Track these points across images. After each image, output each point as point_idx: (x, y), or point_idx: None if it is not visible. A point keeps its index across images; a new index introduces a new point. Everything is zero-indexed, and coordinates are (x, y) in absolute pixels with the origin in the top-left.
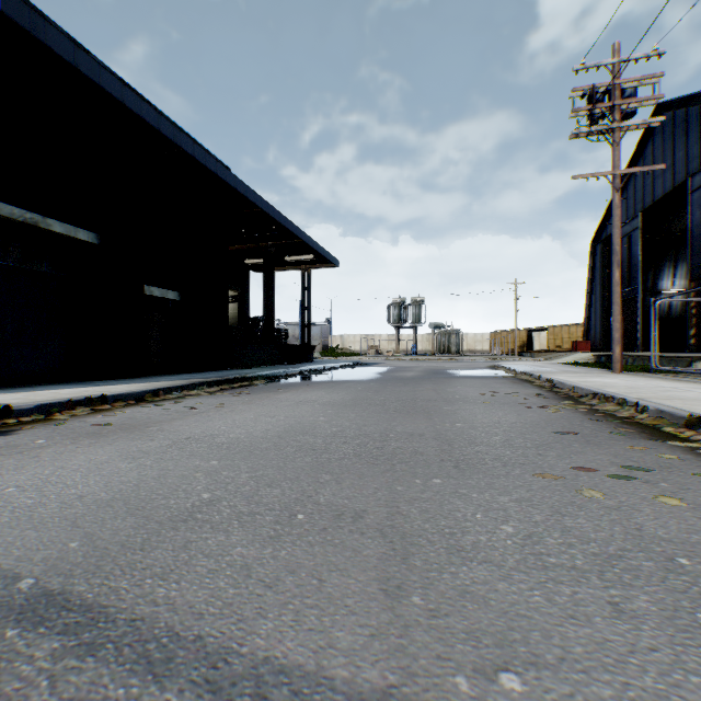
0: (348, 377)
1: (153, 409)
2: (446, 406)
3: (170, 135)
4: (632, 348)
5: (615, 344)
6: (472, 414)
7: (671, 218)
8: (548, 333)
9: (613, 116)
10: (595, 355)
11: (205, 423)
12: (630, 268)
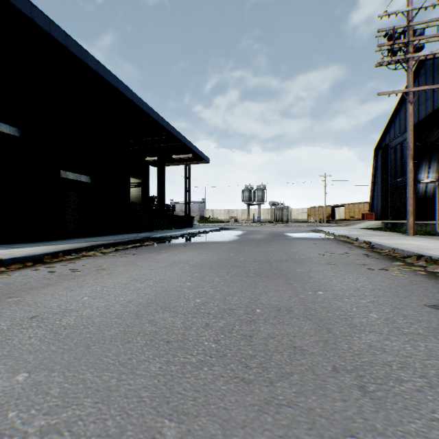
0: (216, 238)
1: (42, 271)
2: (298, 268)
3: (77, 53)
4: (403, 218)
5: (409, 215)
6: (326, 278)
7: (427, 133)
8: (345, 208)
9: (408, 49)
10: (383, 222)
11: (73, 291)
12: (401, 165)
